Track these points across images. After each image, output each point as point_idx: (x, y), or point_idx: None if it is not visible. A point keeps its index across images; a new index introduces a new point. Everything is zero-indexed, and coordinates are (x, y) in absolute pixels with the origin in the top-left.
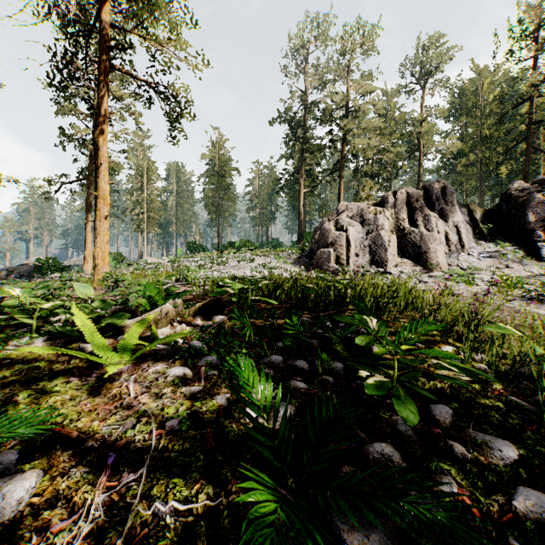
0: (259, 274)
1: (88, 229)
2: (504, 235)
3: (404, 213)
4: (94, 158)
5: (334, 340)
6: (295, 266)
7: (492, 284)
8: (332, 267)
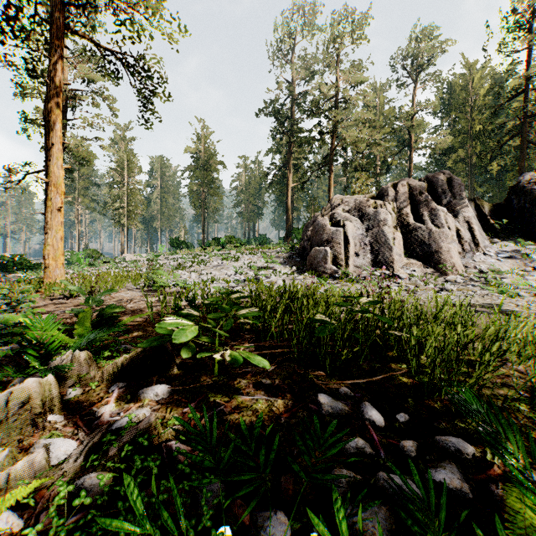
0: (244, 276)
1: None
2: (517, 232)
3: (408, 207)
4: (45, 138)
5: None
6: (285, 267)
7: None
8: (329, 269)
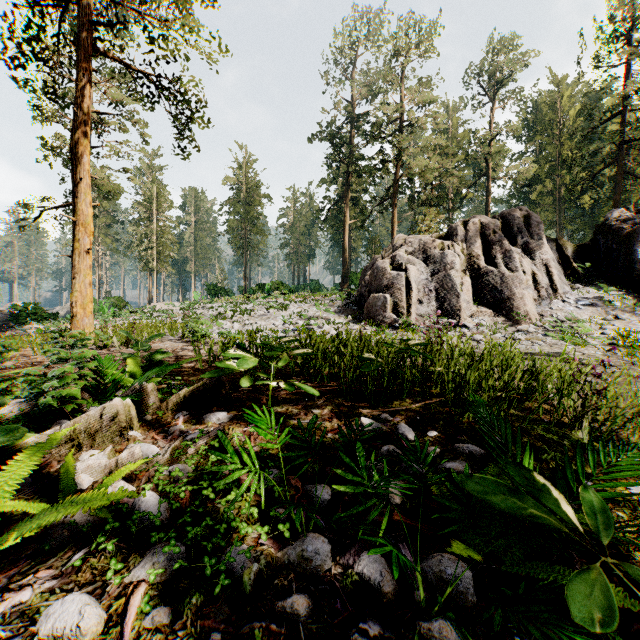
0: (293, 326)
1: None
2: (603, 277)
3: (479, 248)
4: (72, 172)
5: (443, 503)
6: (339, 316)
7: (610, 344)
8: (389, 318)
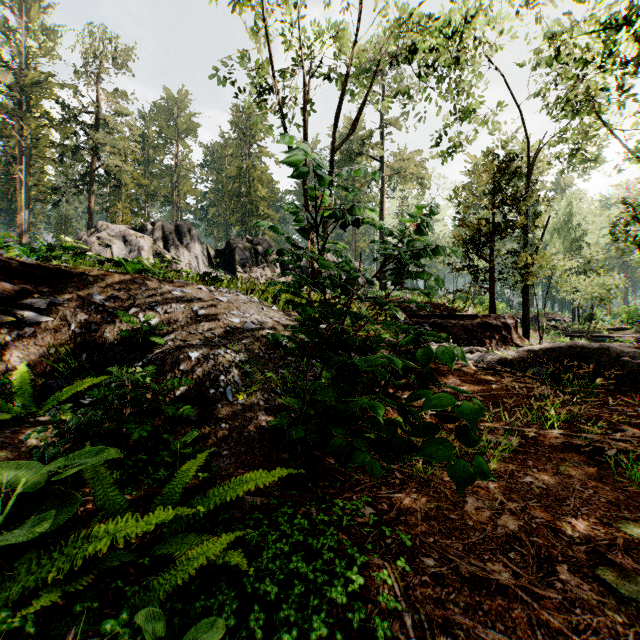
0: None
1: None
2: (226, 268)
3: (161, 241)
4: None
5: None
6: None
7: None
8: None
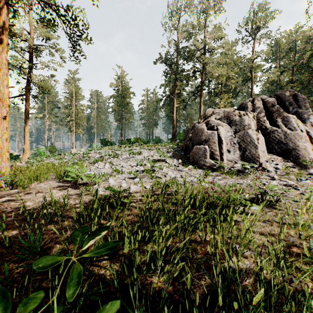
0: (143, 167)
1: (27, 130)
2: None
3: (264, 115)
4: None
5: None
6: (173, 160)
7: None
8: (208, 163)
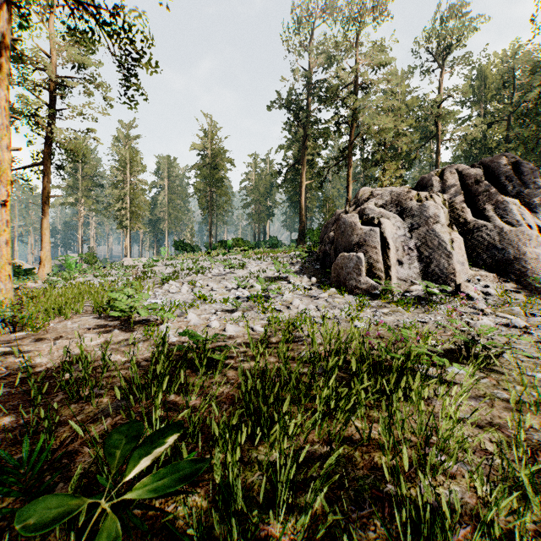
0: (248, 291)
1: (46, 225)
2: None
3: (462, 199)
4: None
5: None
6: (301, 278)
7: None
8: (365, 283)
